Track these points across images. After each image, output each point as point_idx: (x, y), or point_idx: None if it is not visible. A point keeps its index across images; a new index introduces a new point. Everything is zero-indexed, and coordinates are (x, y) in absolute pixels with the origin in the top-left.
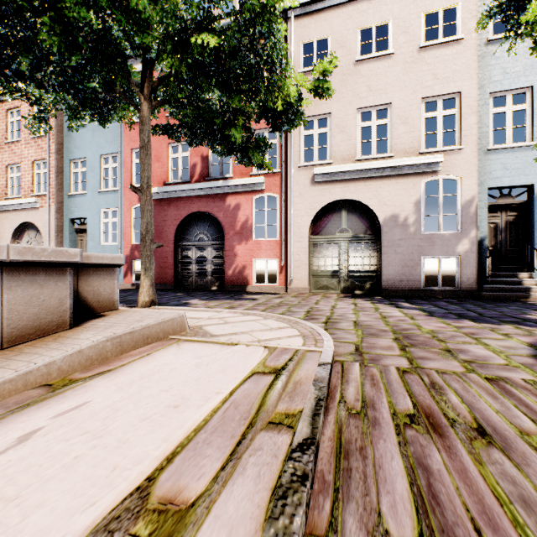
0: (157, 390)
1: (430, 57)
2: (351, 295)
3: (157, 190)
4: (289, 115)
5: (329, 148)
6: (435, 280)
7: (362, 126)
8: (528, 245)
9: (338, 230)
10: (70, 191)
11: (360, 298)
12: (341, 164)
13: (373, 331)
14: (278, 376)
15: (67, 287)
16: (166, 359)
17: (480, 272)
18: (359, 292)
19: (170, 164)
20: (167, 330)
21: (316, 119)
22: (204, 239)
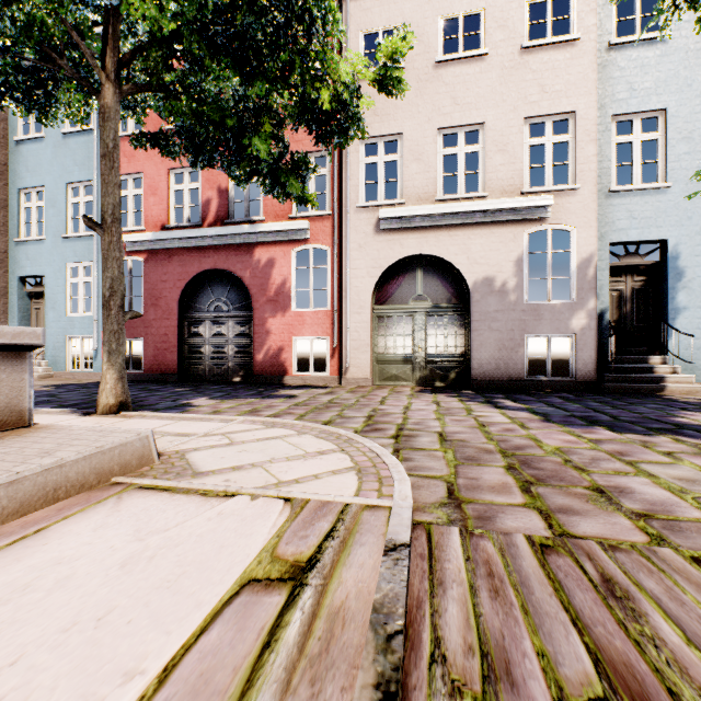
0: None
1: (535, 62)
2: (431, 389)
3: (152, 236)
4: (341, 121)
5: (400, 182)
6: (537, 367)
7: (446, 153)
8: (660, 320)
9: (412, 297)
10: (20, 236)
11: (443, 393)
12: (417, 205)
13: (471, 451)
14: (298, 591)
15: None
16: (68, 545)
17: (600, 356)
18: (441, 384)
19: (172, 200)
20: (107, 467)
21: (382, 141)
22: (222, 309)
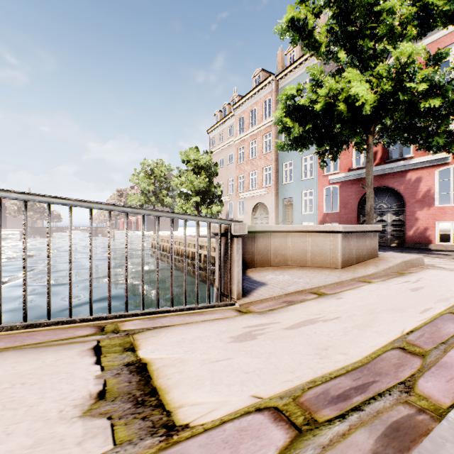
0: (448, 279)
1: None
2: None
3: (344, 175)
4: None
5: None
6: None
7: None
8: None
9: None
10: (282, 182)
11: None
12: None
13: None
14: None
15: (376, 240)
16: (434, 272)
17: None
18: None
19: (353, 155)
20: (417, 263)
21: None
22: (383, 207)
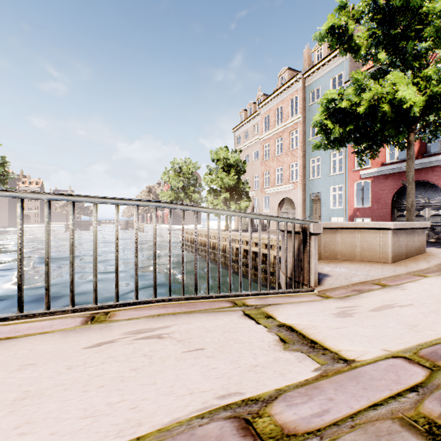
0: None
1: None
2: None
3: (376, 169)
4: None
5: None
6: None
7: None
8: None
9: None
10: (309, 178)
11: None
12: None
13: None
14: None
15: (424, 236)
16: None
17: None
18: None
19: (387, 150)
20: None
21: None
22: (420, 202)
